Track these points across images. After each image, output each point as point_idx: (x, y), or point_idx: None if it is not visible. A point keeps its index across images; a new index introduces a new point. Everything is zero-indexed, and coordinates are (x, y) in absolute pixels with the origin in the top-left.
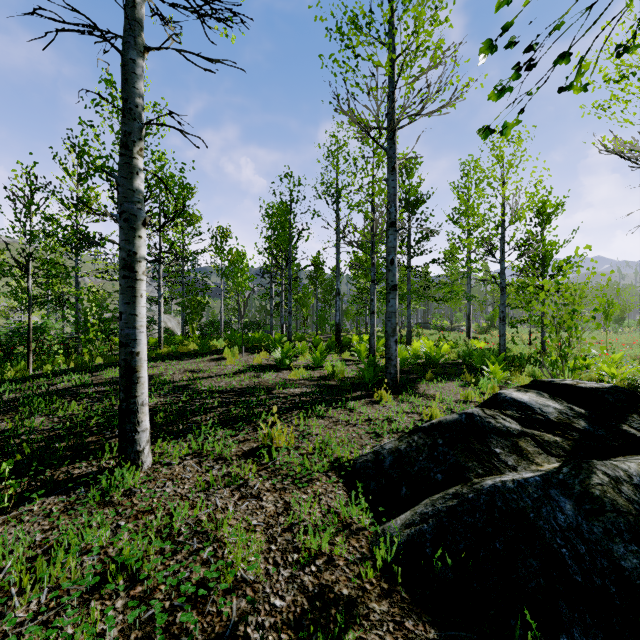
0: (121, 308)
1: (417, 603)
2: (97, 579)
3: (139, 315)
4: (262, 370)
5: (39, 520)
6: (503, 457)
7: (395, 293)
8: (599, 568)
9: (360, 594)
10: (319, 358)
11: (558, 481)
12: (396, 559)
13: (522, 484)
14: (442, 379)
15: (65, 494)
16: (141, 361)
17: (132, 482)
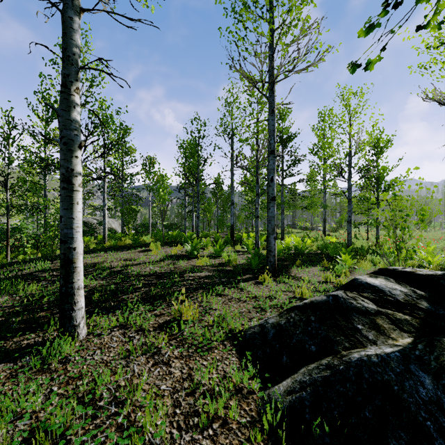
0: (61, 213)
1: None
2: None
3: (75, 218)
4: (177, 259)
5: None
6: (364, 332)
7: (274, 202)
8: None
9: None
10: (219, 250)
11: (415, 357)
12: (280, 423)
13: (385, 359)
14: (308, 265)
15: (13, 362)
16: (77, 254)
17: (68, 351)
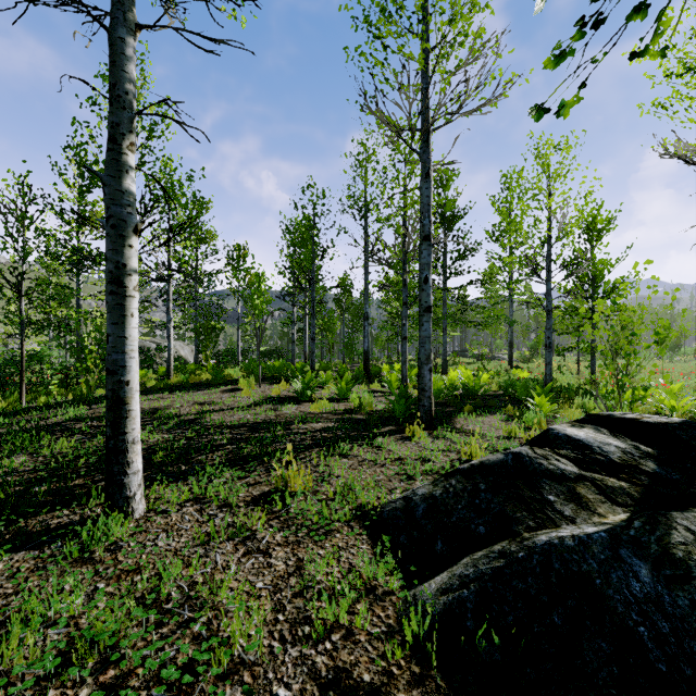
0: (108, 329)
1: (456, 693)
2: (57, 662)
3: (129, 338)
4: (281, 402)
5: (2, 582)
6: (558, 506)
7: (429, 315)
8: (688, 653)
9: (385, 681)
10: (345, 389)
11: (629, 538)
12: (430, 634)
13: (584, 541)
14: (482, 412)
15: (38, 549)
16: (132, 391)
17: (119, 534)
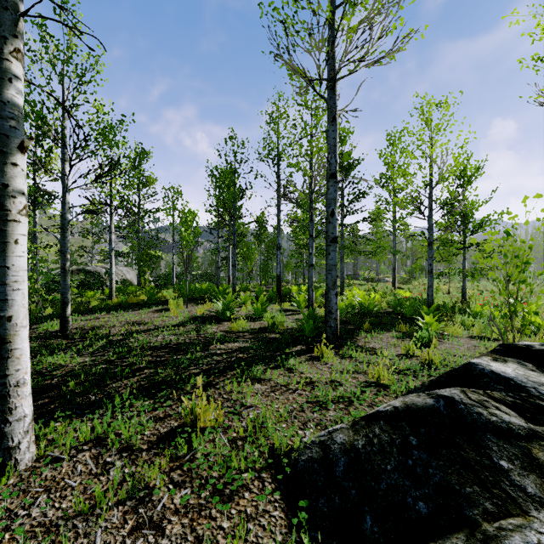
0: None
1: None
2: None
3: (12, 267)
4: (203, 322)
5: None
6: (516, 478)
7: (335, 245)
8: None
9: None
10: (260, 309)
11: None
12: None
13: None
14: (379, 330)
15: None
16: (15, 328)
17: None
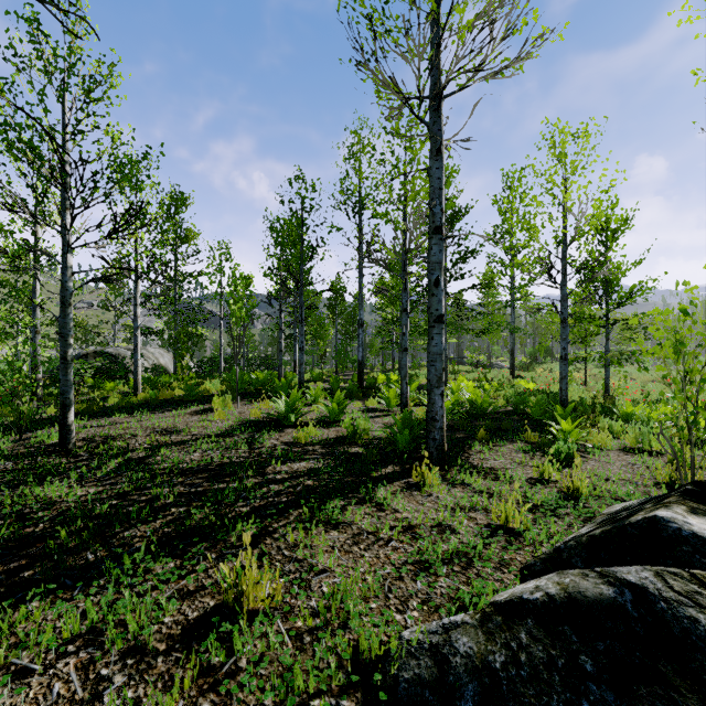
0: None
1: None
2: None
3: None
4: (259, 429)
5: None
6: None
7: (441, 327)
8: None
9: None
10: (336, 410)
11: None
12: None
13: None
14: (499, 440)
15: None
16: None
17: None
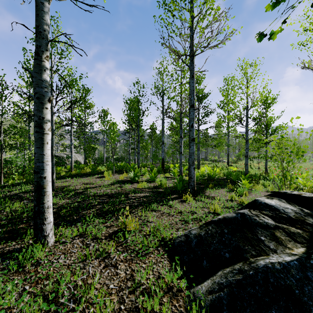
0: (34, 150)
1: None
2: None
3: (46, 154)
4: (123, 183)
5: None
6: (266, 243)
7: (193, 142)
8: None
9: None
10: (153, 176)
11: (311, 265)
12: None
13: (286, 267)
14: (217, 187)
15: None
16: (47, 182)
17: (40, 255)
